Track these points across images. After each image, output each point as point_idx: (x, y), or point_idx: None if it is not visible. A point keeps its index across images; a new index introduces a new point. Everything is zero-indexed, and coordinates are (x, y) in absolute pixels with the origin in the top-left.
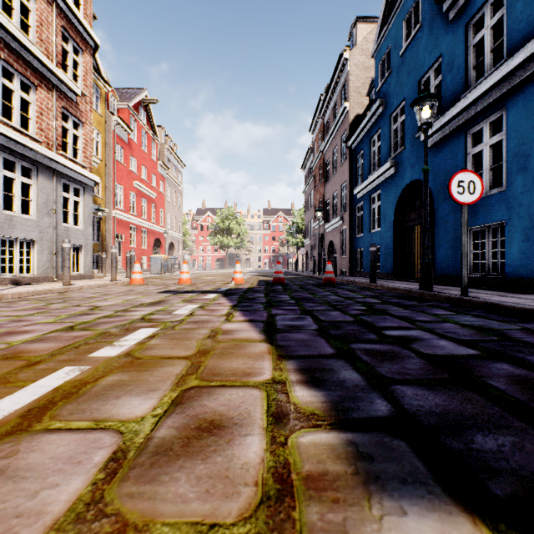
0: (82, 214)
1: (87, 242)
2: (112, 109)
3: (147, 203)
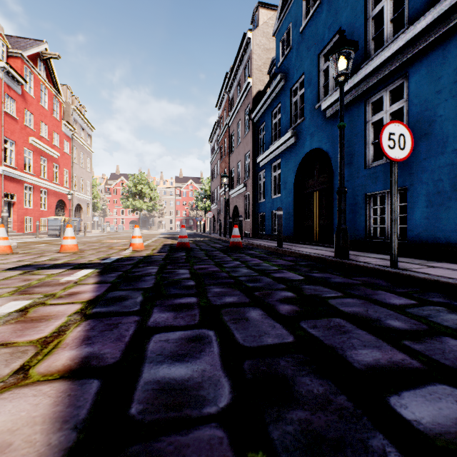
0: None
1: None
2: None
3: (47, 162)
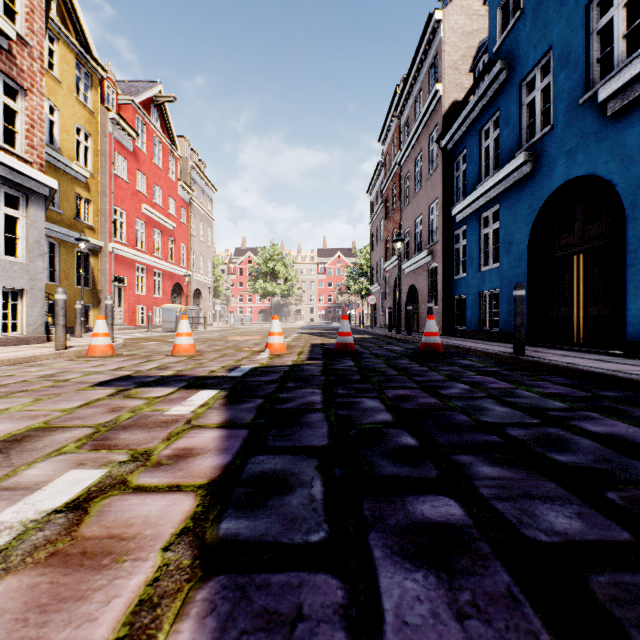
0: (23, 239)
1: (33, 284)
2: (109, 105)
3: (162, 235)
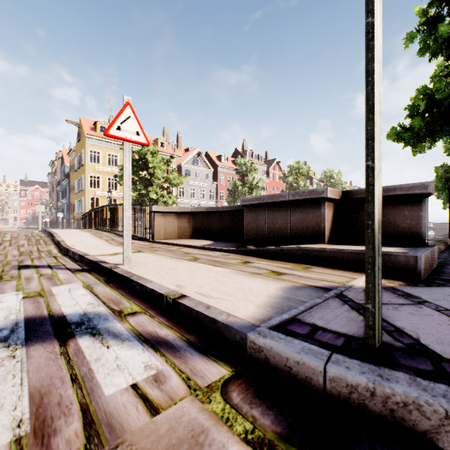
0: None
1: None
2: None
3: None
